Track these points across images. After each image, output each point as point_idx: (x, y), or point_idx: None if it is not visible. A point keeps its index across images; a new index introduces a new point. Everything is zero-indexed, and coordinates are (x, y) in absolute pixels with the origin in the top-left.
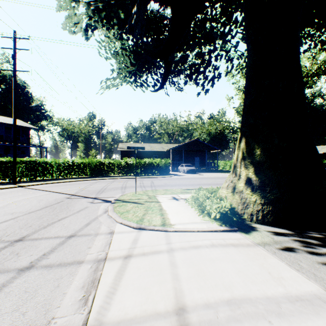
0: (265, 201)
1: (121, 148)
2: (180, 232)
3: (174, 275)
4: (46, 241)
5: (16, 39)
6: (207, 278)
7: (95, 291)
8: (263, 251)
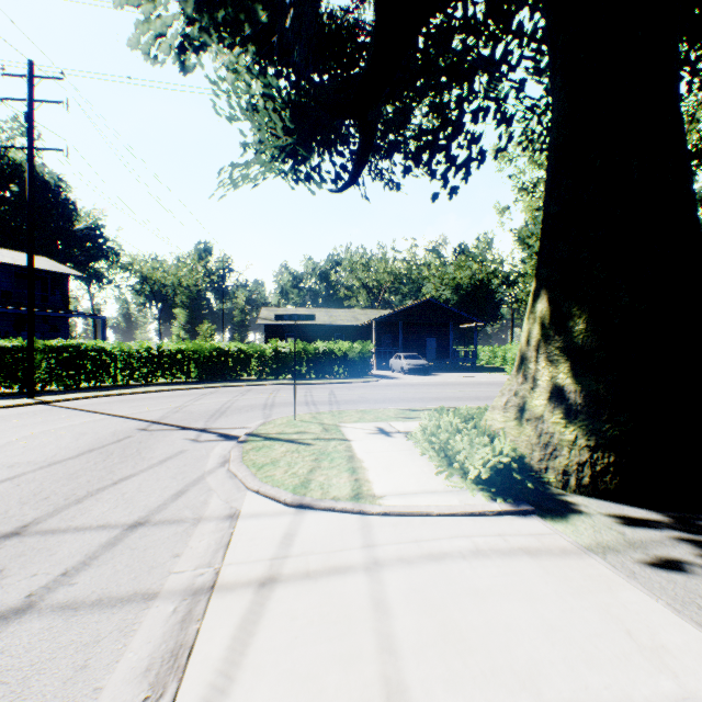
0: (599, 441)
1: (266, 320)
2: (395, 515)
3: (384, 638)
4: (75, 536)
5: (33, 80)
6: (468, 648)
7: (177, 683)
8: (603, 570)
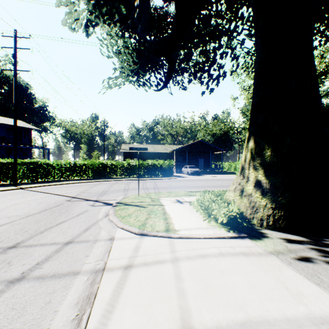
0: (276, 205)
1: (124, 150)
2: (185, 238)
3: (180, 290)
4: (41, 248)
5: (16, 39)
6: (216, 294)
7: (90, 308)
8: (277, 262)
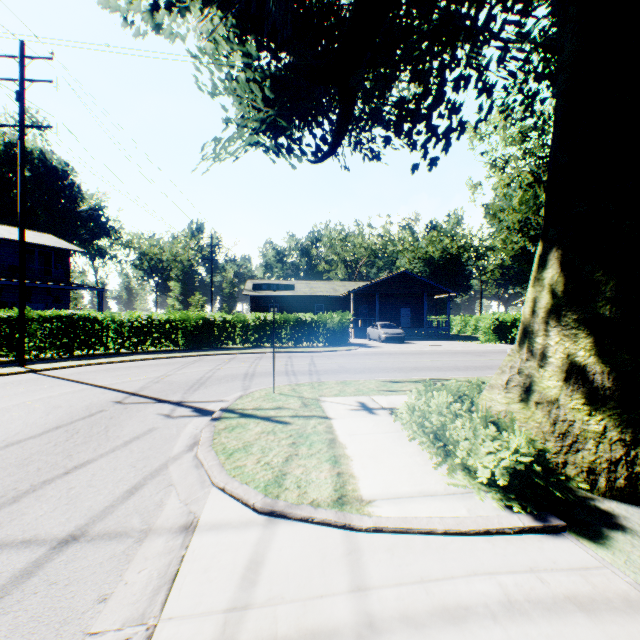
0: (638, 435)
1: (250, 291)
2: (390, 532)
3: None
4: None
5: (24, 60)
6: None
7: None
8: None
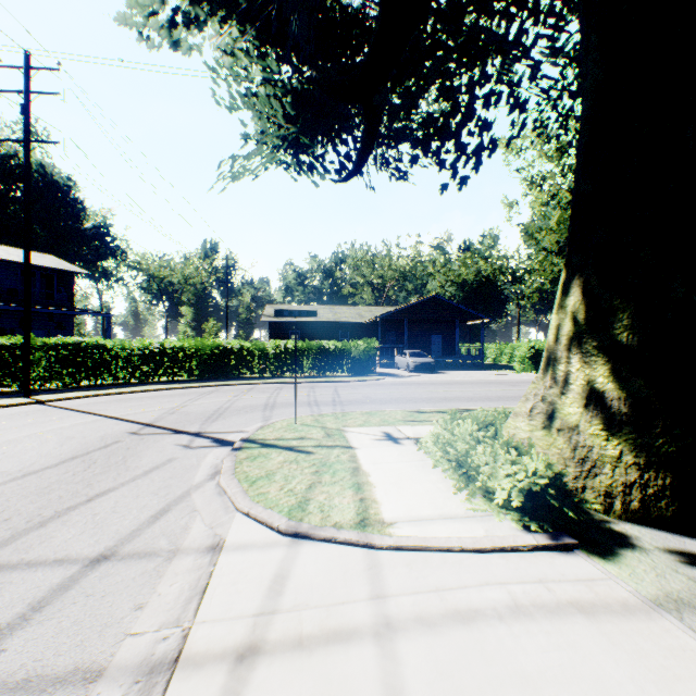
0: (651, 459)
1: (270, 317)
2: (409, 550)
3: None
4: (23, 575)
5: (29, 71)
6: None
7: None
8: (685, 640)
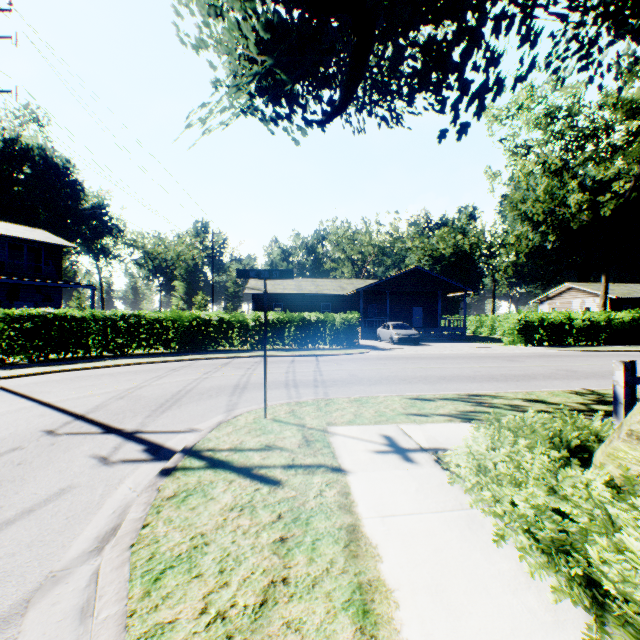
0: None
1: (253, 290)
2: None
3: None
4: None
5: None
6: None
7: None
8: None
